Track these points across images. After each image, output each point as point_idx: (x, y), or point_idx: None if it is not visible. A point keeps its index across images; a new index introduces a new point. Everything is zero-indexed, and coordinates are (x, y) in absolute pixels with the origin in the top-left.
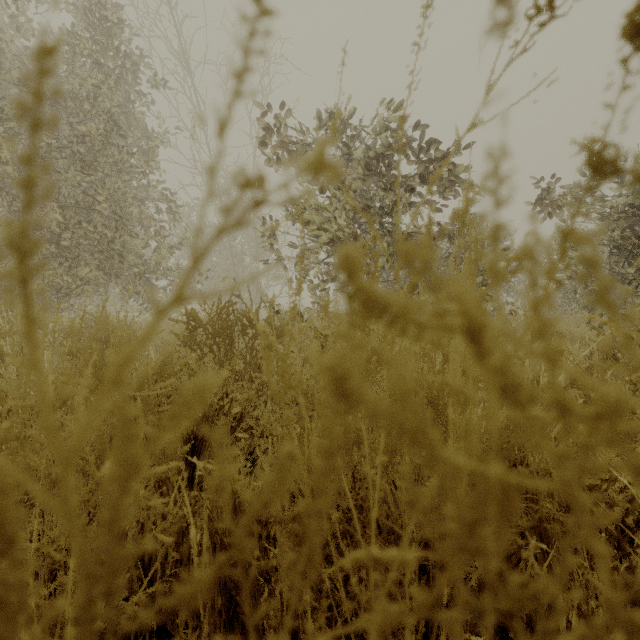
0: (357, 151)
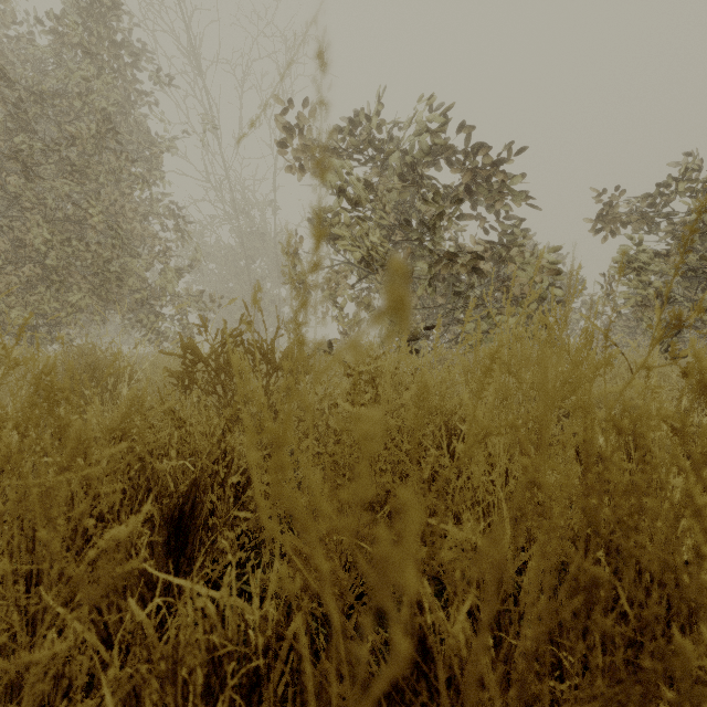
0: (393, 157)
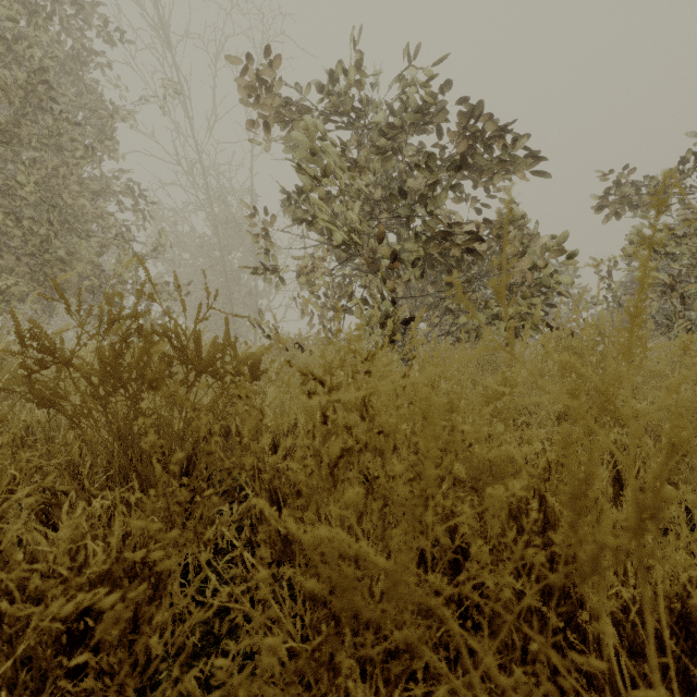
0: (379, 118)
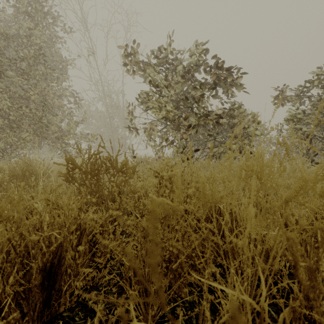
0: (179, 67)
